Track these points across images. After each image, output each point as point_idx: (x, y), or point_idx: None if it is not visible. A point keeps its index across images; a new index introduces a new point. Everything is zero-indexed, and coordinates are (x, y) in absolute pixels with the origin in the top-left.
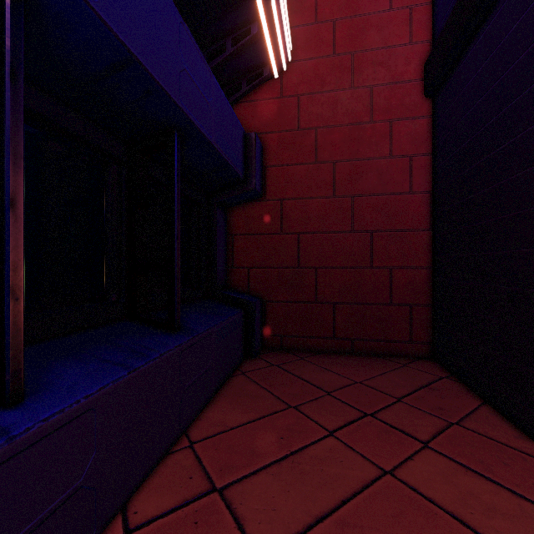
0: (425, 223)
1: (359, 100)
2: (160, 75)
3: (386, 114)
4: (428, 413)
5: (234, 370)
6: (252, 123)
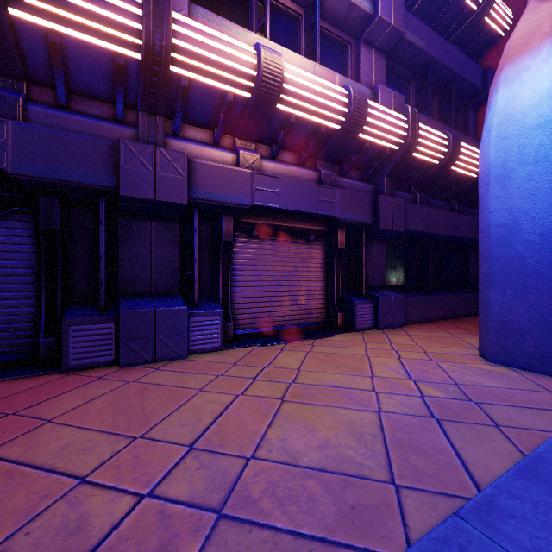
0: None
1: None
2: (450, 233)
3: None
4: None
5: (476, 314)
6: None
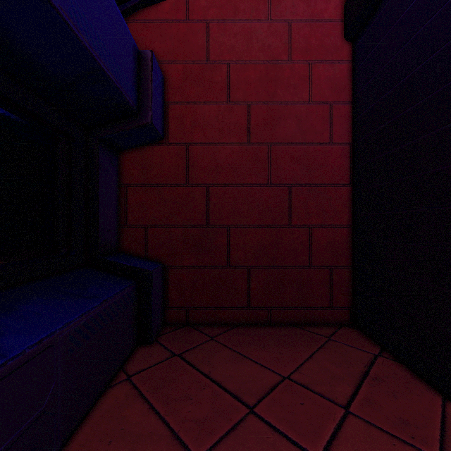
0: (345, 177)
1: (276, 35)
2: None
3: (306, 54)
4: (395, 437)
5: (114, 374)
6: (151, 47)
